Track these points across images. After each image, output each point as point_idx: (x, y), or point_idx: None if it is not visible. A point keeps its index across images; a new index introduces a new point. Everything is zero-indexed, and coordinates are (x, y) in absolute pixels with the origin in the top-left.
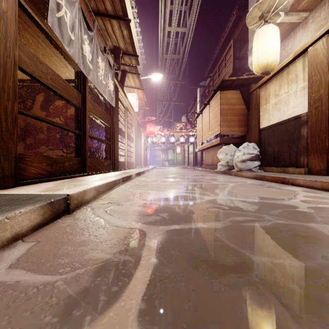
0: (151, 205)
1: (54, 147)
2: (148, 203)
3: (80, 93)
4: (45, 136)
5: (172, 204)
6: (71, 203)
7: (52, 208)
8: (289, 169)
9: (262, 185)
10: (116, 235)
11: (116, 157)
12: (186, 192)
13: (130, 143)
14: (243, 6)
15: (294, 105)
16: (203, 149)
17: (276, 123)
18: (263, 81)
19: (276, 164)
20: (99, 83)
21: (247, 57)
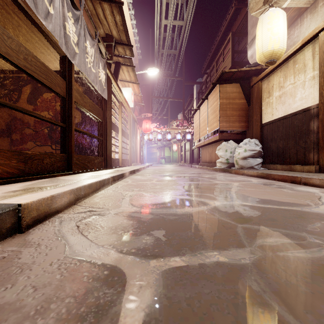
0: (142, 216)
1: (42, 143)
2: (138, 211)
3: (65, 81)
4: (32, 131)
5: (171, 214)
6: (25, 216)
7: None
8: (296, 167)
9: (271, 185)
10: (72, 287)
11: (109, 154)
12: (186, 194)
13: (125, 139)
14: None
15: (301, 96)
16: (201, 146)
17: (281, 117)
18: (266, 73)
19: (280, 162)
20: (88, 70)
21: (246, 50)
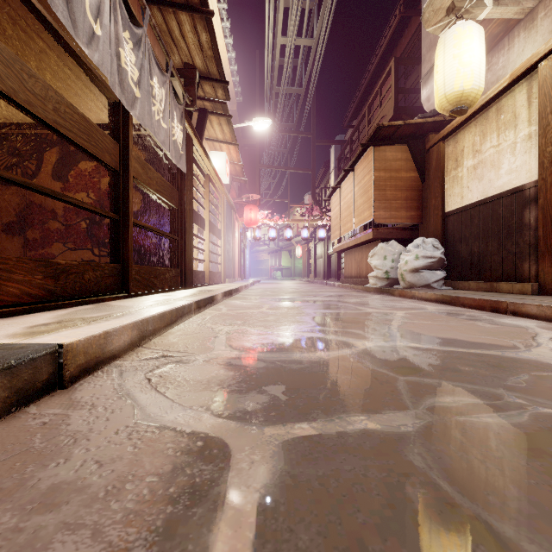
0: (248, 364)
1: (76, 246)
2: (242, 357)
3: (118, 143)
4: (61, 225)
5: (293, 361)
6: (69, 363)
7: (10, 381)
8: (501, 285)
9: (458, 316)
10: (153, 462)
11: (189, 263)
12: (317, 329)
13: (216, 238)
14: (412, 0)
15: (510, 168)
16: (343, 249)
17: (476, 202)
18: (451, 128)
19: (475, 276)
20: (155, 125)
21: (418, 89)
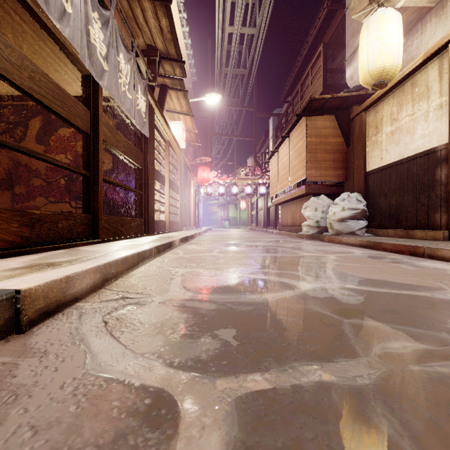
0: (200, 305)
1: (56, 199)
2: (195, 298)
3: (89, 110)
4: (43, 182)
5: (242, 302)
6: (27, 308)
7: None
8: (415, 232)
9: (382, 259)
10: (93, 427)
11: (152, 214)
12: (262, 271)
13: (174, 194)
14: None
15: (423, 133)
16: (280, 203)
17: (394, 163)
18: (372, 100)
19: (393, 225)
20: (122, 95)
21: (343, 69)
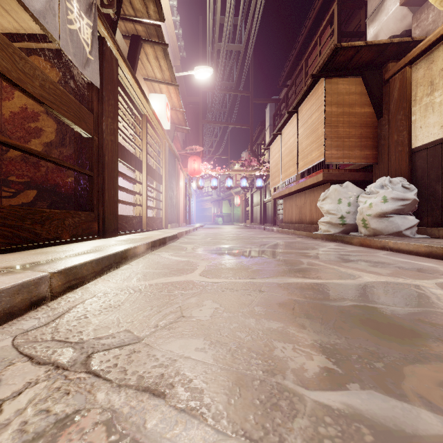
0: None
1: None
2: None
3: None
4: None
5: None
6: None
7: None
8: None
9: None
10: None
11: (112, 206)
12: (367, 428)
13: (157, 184)
14: None
15: None
16: (283, 195)
17: None
18: (426, 44)
19: None
20: None
21: (361, 32)
